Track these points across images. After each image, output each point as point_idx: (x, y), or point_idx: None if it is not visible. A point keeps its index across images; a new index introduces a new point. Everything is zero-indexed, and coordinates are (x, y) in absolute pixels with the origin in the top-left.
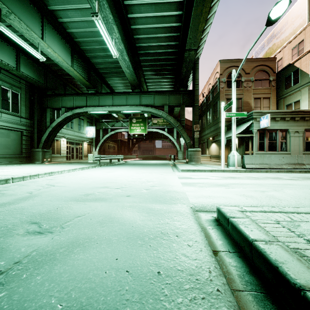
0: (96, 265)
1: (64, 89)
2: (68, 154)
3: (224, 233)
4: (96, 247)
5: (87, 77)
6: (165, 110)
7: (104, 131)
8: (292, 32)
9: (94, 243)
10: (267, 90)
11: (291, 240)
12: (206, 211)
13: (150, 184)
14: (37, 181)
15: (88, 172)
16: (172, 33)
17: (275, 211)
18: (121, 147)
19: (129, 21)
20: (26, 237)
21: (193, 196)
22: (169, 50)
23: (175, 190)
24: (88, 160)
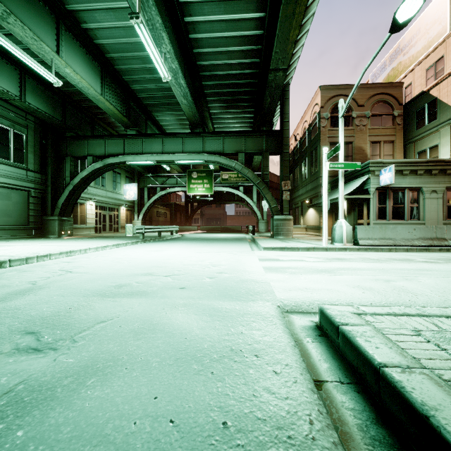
0: (120, 410)
1: (92, 129)
2: (98, 225)
3: (330, 349)
4: (124, 376)
5: (125, 111)
6: (240, 159)
7: (151, 191)
8: (426, 44)
9: (121, 368)
10: (389, 130)
11: (443, 364)
12: (302, 312)
13: (216, 270)
14: (46, 265)
15: (125, 251)
16: (250, 46)
17: (411, 314)
18: (176, 215)
19: (186, 27)
20: (13, 357)
21: (281, 288)
22: (246, 70)
23: (254, 278)
24: (127, 232)
